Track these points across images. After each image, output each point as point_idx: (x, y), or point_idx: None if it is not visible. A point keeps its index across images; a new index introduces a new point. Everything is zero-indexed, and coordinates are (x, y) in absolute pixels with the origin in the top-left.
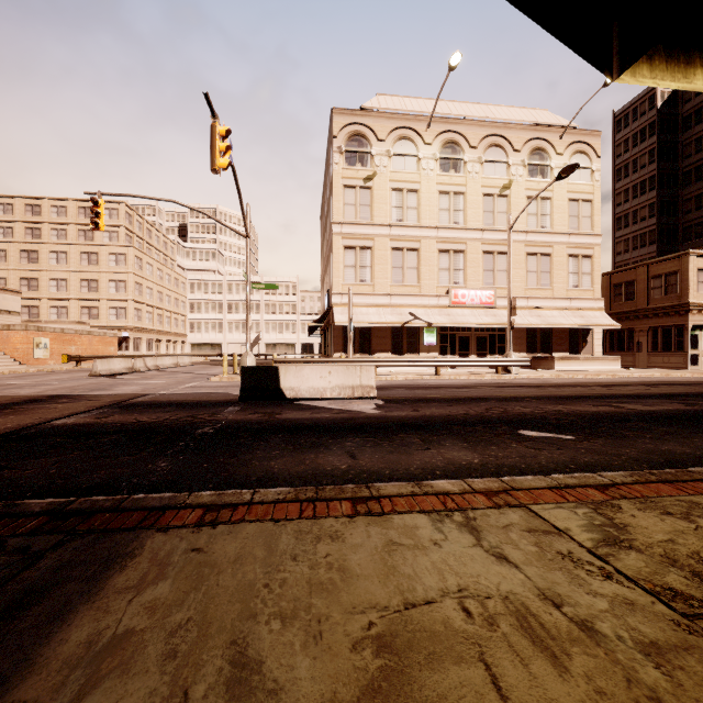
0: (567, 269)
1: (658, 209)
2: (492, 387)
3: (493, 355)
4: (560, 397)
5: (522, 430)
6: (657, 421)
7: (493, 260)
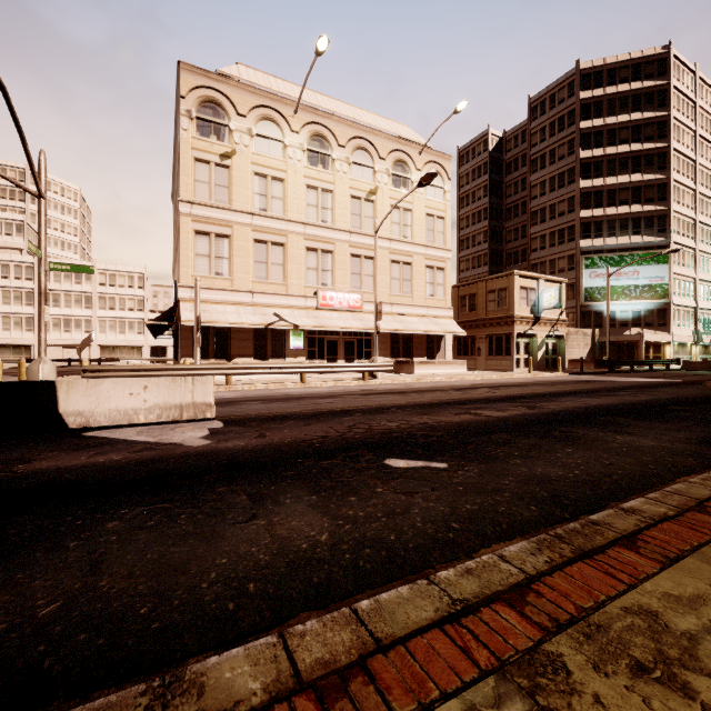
0: (425, 279)
1: (490, 236)
2: (358, 395)
3: (361, 360)
4: (424, 404)
5: (389, 458)
6: (515, 430)
7: (361, 264)
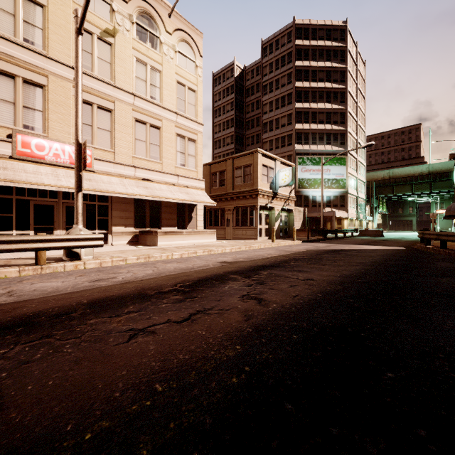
0: (175, 147)
1: (235, 139)
2: None
3: (92, 230)
4: None
5: None
6: None
7: (92, 114)
